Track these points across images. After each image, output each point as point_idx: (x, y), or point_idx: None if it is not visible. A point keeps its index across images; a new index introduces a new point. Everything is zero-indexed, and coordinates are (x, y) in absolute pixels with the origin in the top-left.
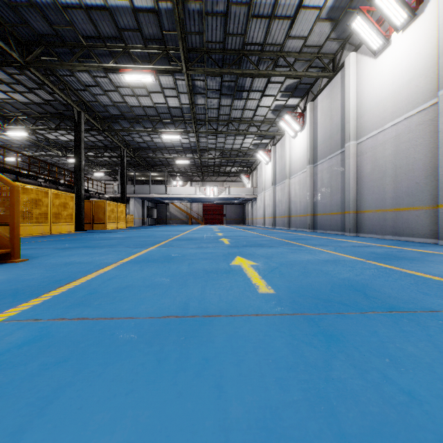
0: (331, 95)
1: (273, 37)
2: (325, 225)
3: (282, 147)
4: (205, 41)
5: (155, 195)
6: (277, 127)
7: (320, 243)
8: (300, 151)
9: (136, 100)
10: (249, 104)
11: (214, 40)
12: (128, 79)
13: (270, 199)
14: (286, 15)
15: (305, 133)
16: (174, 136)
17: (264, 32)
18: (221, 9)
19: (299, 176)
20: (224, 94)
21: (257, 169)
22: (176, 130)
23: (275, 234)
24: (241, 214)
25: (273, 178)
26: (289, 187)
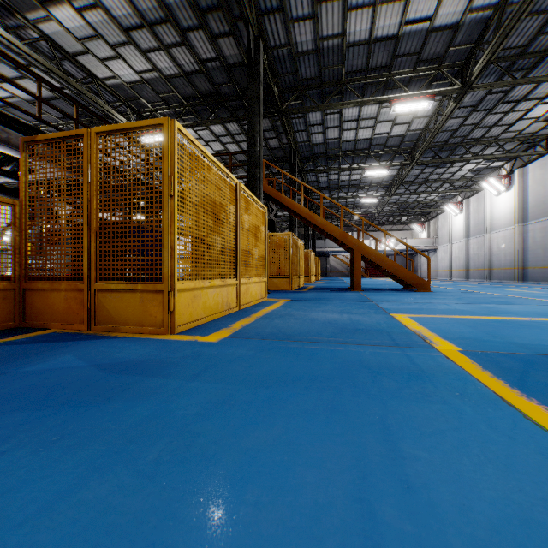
0: (543, 168)
1: (490, 134)
2: (536, 277)
3: (479, 201)
4: (431, 142)
5: (329, 249)
6: (475, 183)
7: (542, 287)
8: (505, 209)
9: (348, 176)
10: (450, 169)
11: (438, 141)
12: (368, 174)
13: (461, 252)
14: (505, 123)
15: (511, 194)
16: (372, 200)
17: (483, 132)
18: (453, 128)
19: (503, 232)
20: (429, 166)
21: (438, 218)
22: (373, 195)
23: (490, 284)
24: (410, 265)
25: (466, 231)
26: (490, 241)
